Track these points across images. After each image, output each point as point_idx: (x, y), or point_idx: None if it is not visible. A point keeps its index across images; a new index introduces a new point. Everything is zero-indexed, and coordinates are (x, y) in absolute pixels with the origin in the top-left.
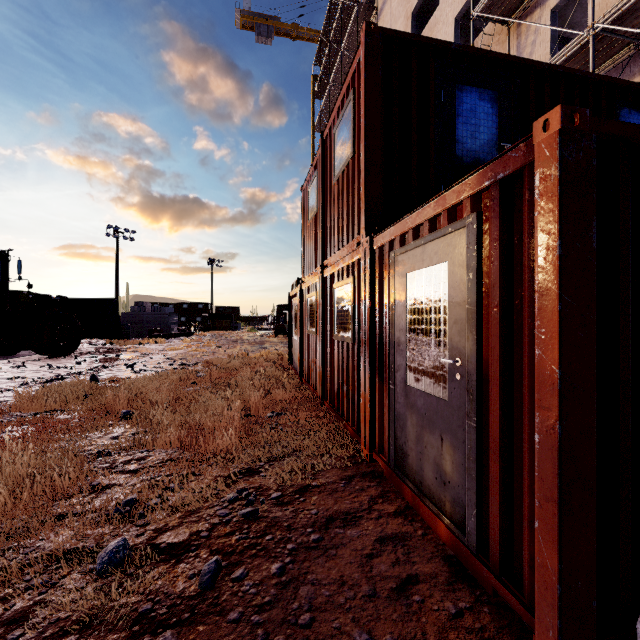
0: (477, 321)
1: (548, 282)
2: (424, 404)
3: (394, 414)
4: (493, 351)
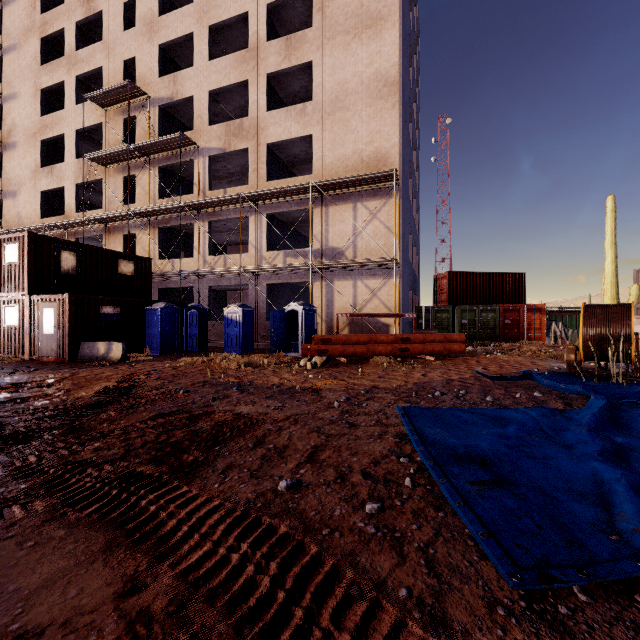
0: (59, 319)
1: (67, 314)
2: (49, 337)
3: (40, 343)
4: (62, 324)
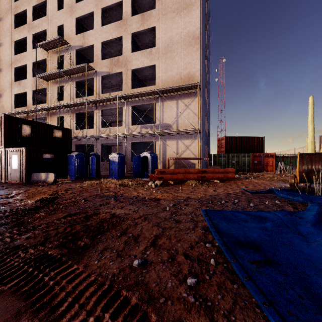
0: (20, 161)
1: (25, 158)
2: (15, 170)
3: (10, 173)
4: (22, 163)
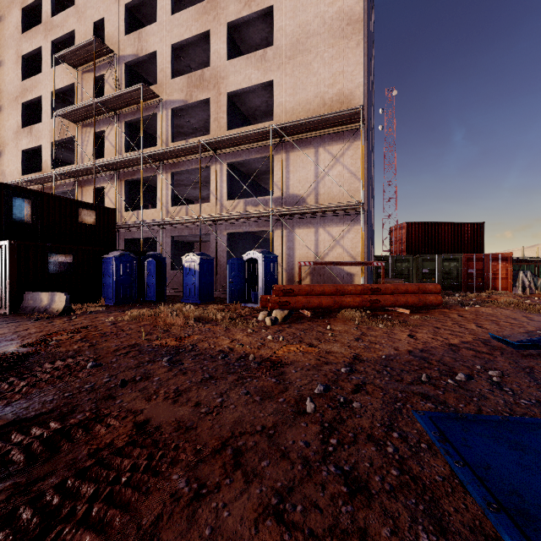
0: (2, 268)
1: (8, 262)
2: None
3: None
4: (4, 273)
